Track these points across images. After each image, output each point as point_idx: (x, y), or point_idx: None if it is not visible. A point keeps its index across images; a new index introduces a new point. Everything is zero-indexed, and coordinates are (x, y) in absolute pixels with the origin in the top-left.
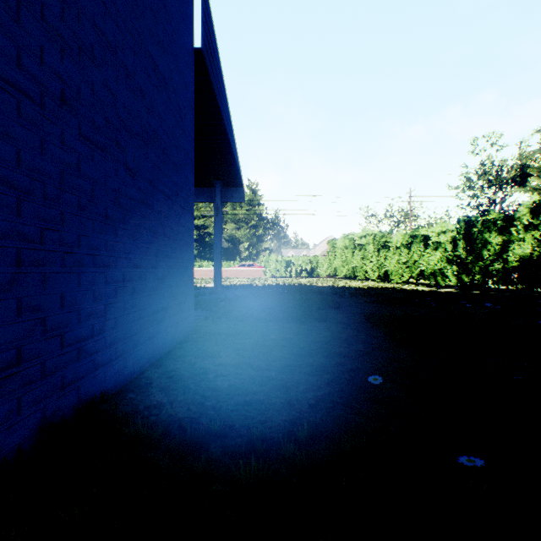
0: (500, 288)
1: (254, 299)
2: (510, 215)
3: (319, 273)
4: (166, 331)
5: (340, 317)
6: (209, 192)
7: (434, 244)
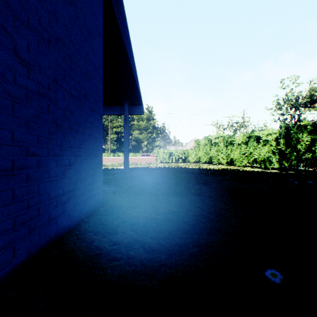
0: (305, 170)
1: (149, 177)
2: (316, 122)
3: (189, 160)
4: (73, 209)
5: (209, 191)
6: (121, 108)
7: (264, 142)
